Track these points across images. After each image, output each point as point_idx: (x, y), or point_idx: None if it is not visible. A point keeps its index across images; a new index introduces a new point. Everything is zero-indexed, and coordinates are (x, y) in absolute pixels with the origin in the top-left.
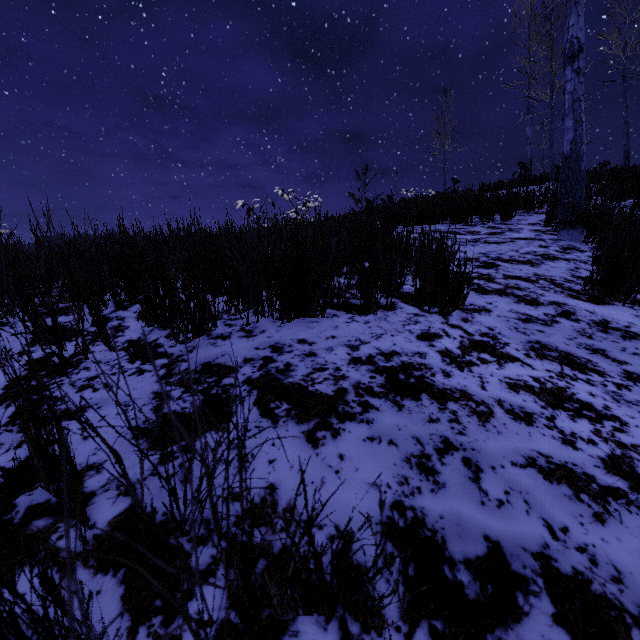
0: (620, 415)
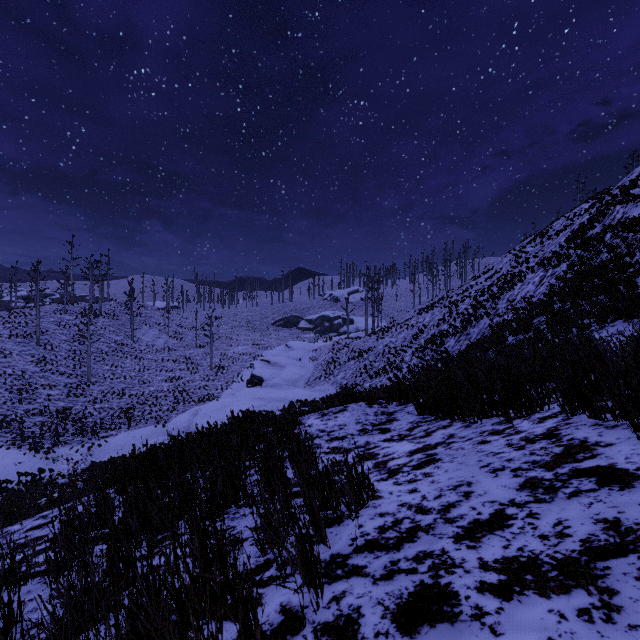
0: (20, 362)
